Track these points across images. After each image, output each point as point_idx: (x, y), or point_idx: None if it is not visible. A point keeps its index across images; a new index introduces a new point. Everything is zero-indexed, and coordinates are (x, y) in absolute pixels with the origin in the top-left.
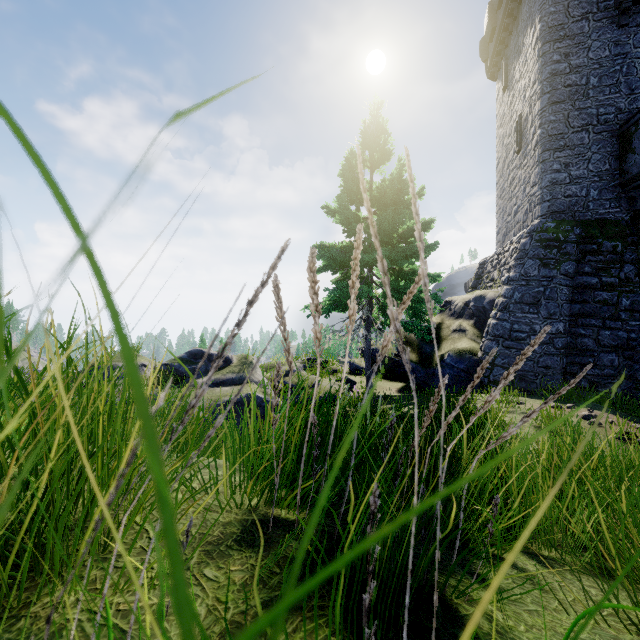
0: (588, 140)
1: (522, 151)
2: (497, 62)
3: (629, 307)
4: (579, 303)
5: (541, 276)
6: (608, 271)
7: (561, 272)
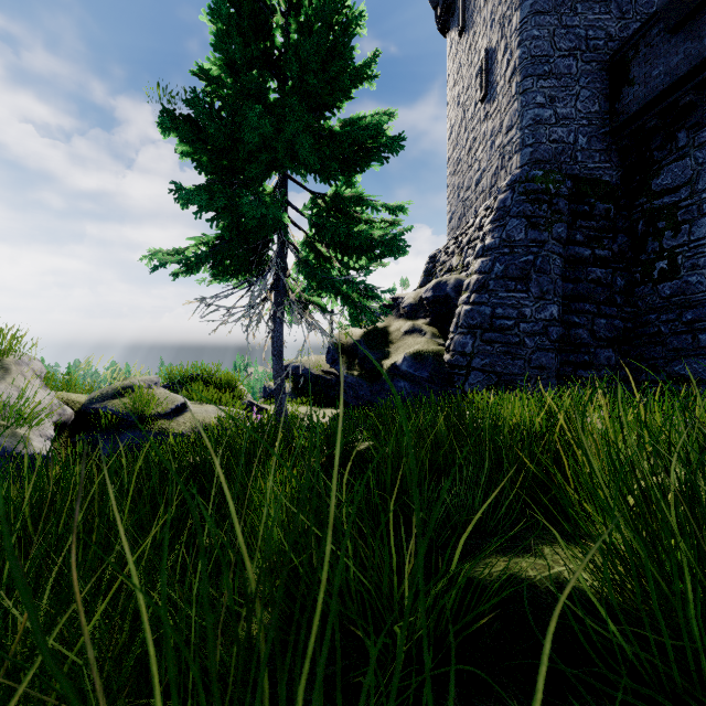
0: (576, 69)
1: (489, 95)
2: (451, 4)
3: (624, 289)
4: (570, 282)
5: (530, 240)
6: (601, 242)
7: (553, 236)
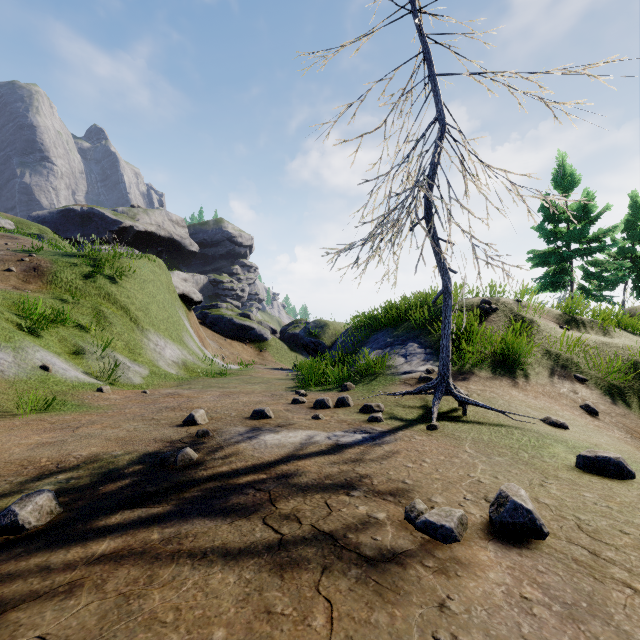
0: None
1: None
2: None
3: None
4: None
5: None
6: None
7: None
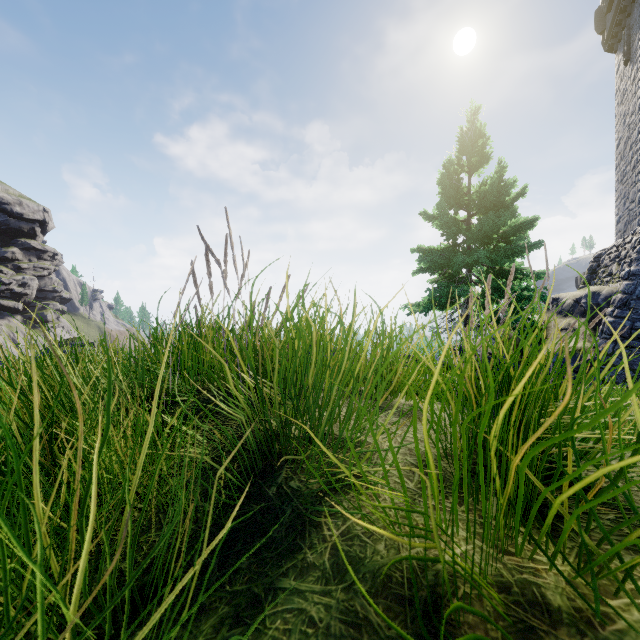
0: None
1: None
2: (617, 33)
3: None
4: None
5: None
6: None
7: None
